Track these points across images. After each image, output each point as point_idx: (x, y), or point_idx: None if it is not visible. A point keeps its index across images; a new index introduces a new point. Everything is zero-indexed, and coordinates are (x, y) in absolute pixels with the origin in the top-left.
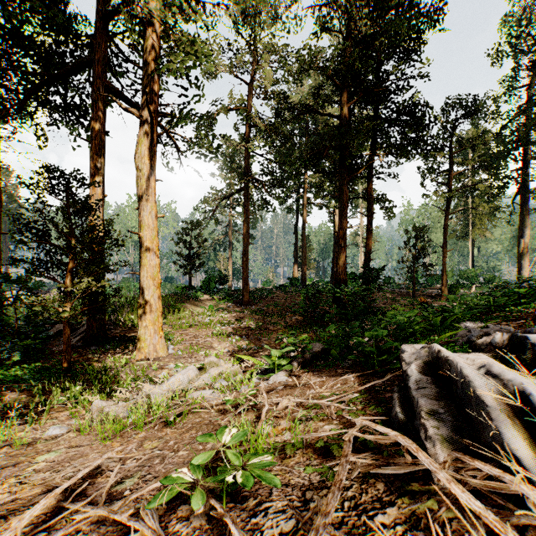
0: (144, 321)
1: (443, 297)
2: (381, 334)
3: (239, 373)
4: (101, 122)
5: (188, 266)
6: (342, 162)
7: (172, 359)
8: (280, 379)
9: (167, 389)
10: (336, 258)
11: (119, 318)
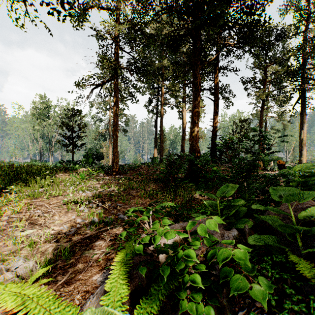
0: None
1: (259, 168)
2: None
3: None
4: None
5: (69, 145)
6: (196, 51)
7: None
8: None
9: None
10: (191, 133)
11: None
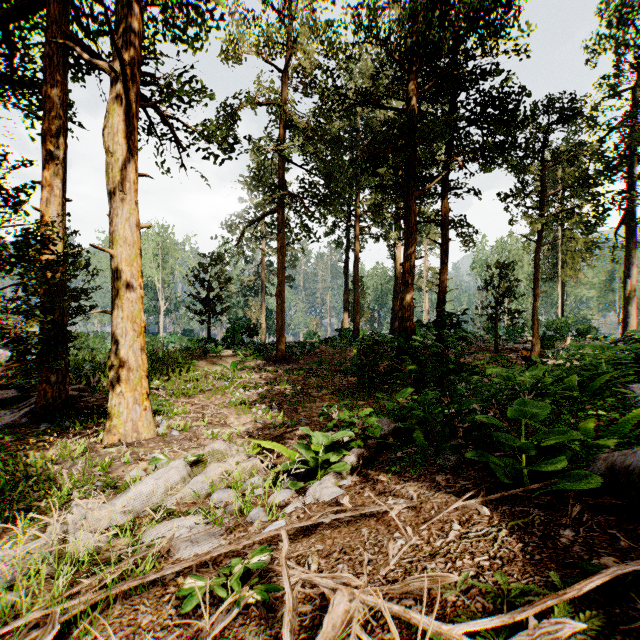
0: (118, 385)
1: (534, 352)
2: (538, 412)
3: (258, 472)
4: (60, 88)
5: (205, 313)
6: (408, 170)
7: (160, 444)
8: (326, 494)
9: (122, 508)
10: (400, 299)
11: (102, 381)
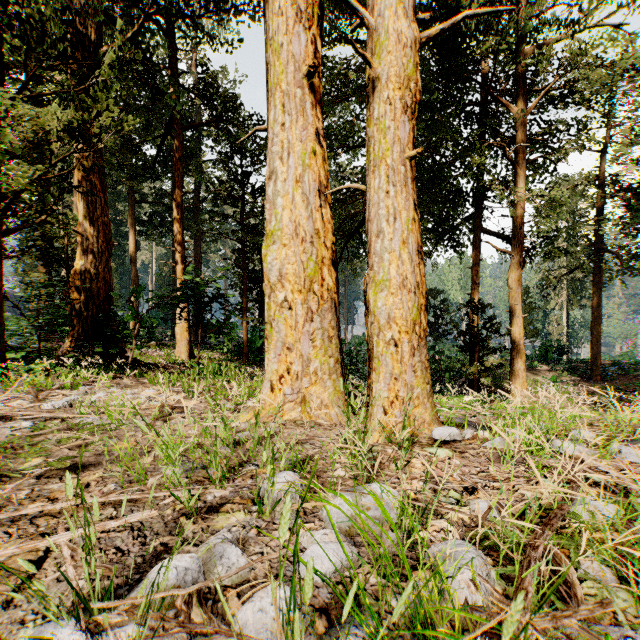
0: (514, 383)
1: None
2: None
3: None
4: (478, 255)
5: None
6: None
7: None
8: None
9: None
10: None
11: None
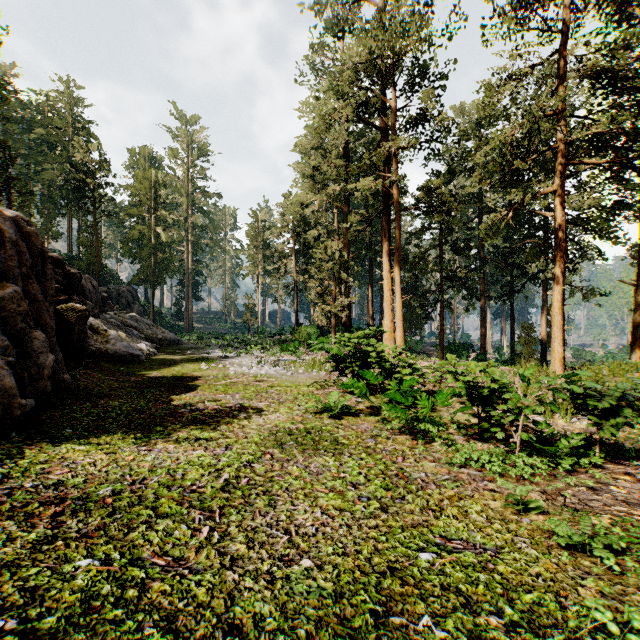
0: None
1: None
2: None
3: None
4: (545, 295)
5: None
6: None
7: None
8: None
9: None
10: None
11: None
